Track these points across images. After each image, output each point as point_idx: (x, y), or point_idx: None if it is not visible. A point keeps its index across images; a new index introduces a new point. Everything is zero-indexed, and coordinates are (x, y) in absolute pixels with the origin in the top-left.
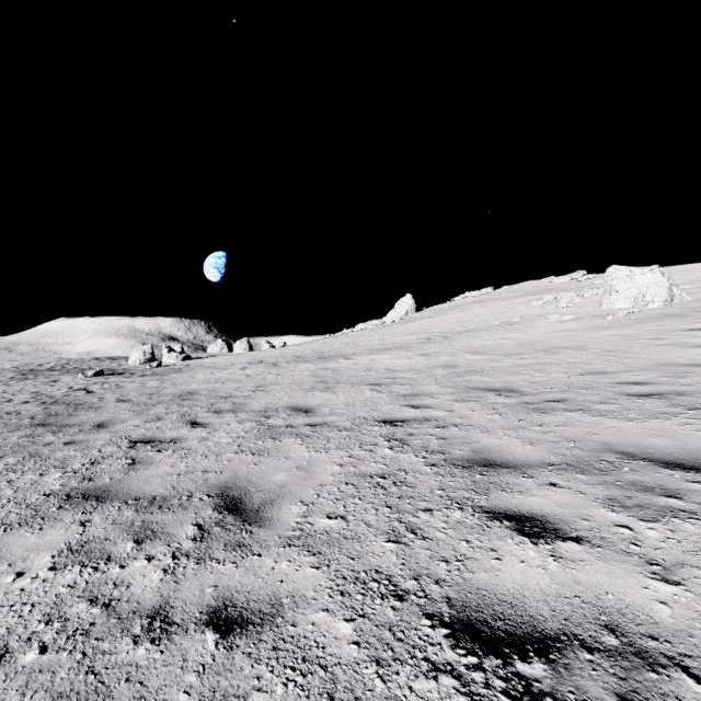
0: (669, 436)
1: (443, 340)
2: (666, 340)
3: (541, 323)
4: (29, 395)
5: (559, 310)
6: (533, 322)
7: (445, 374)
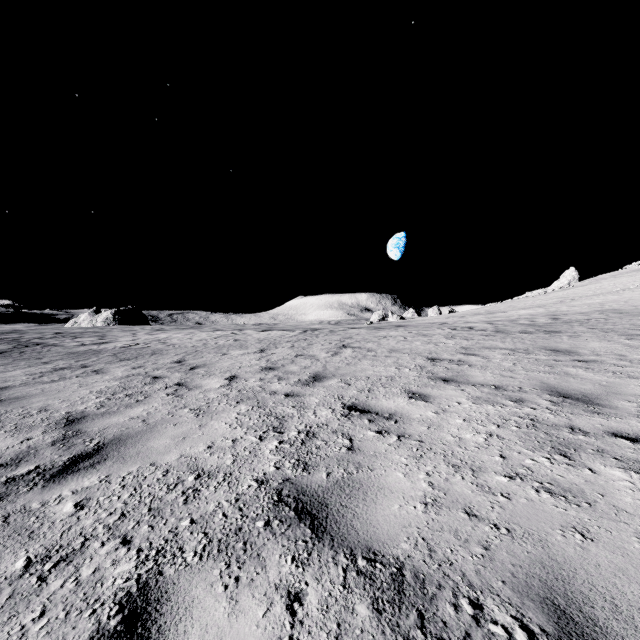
0: (556, 316)
1: (568, 301)
2: None
3: None
4: None
5: None
6: None
7: (538, 313)
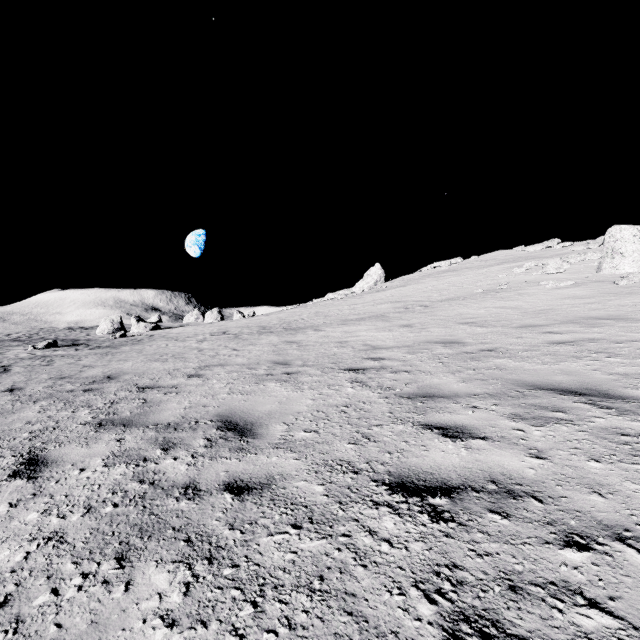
0: None
1: (423, 309)
2: None
3: (535, 290)
4: None
5: (548, 276)
6: (525, 289)
7: (451, 354)
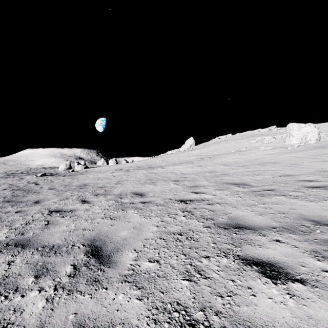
0: None
1: (208, 159)
2: (319, 158)
3: (256, 151)
4: (7, 186)
5: (264, 144)
6: (252, 150)
7: (210, 175)
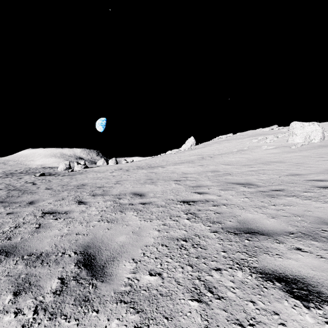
0: None
1: (209, 158)
2: (326, 157)
3: (258, 150)
4: (4, 186)
5: (266, 144)
6: (254, 149)
7: (213, 175)
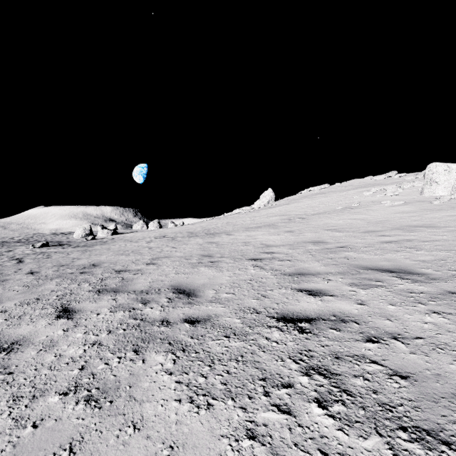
0: None
1: (301, 220)
2: None
3: (378, 207)
4: None
5: (387, 198)
6: (371, 206)
7: (318, 249)
